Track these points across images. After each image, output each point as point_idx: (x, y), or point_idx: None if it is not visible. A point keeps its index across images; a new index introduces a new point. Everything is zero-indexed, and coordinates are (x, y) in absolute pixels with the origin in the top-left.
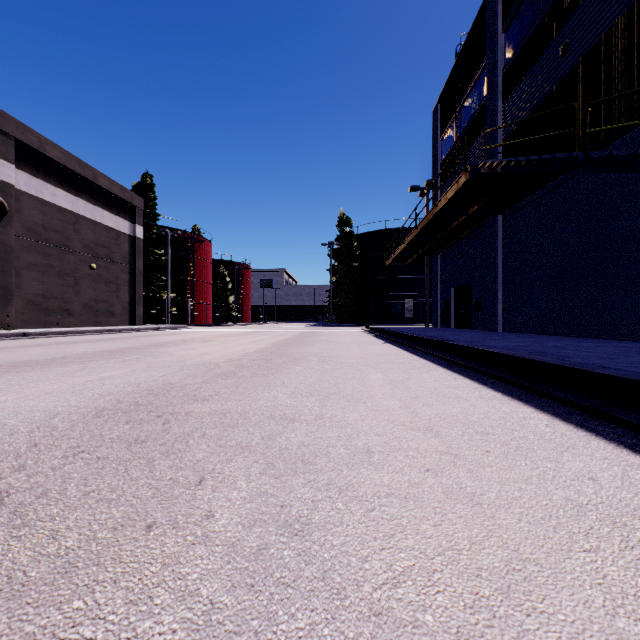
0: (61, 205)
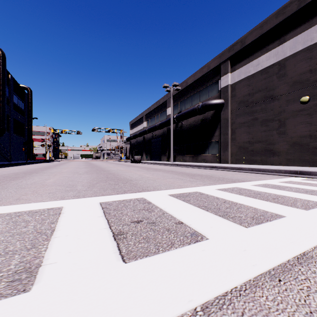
0: (264, 67)
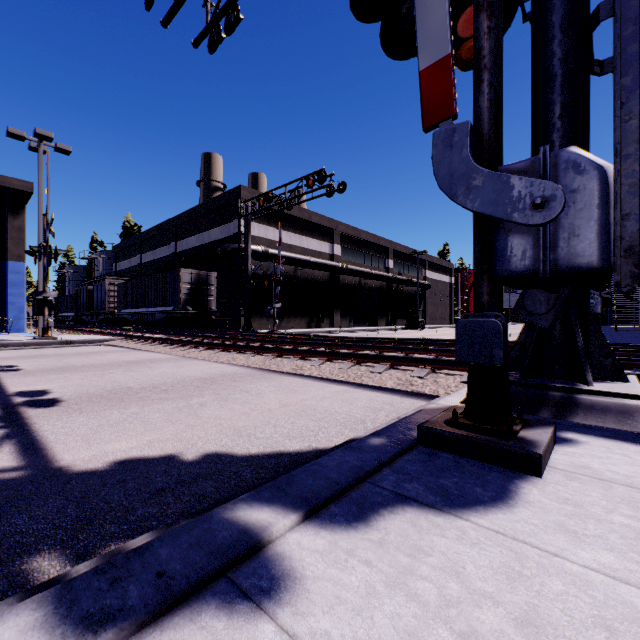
0: (434, 278)
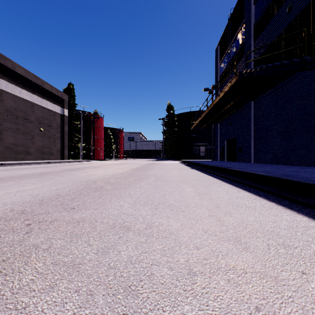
0: (24, 98)
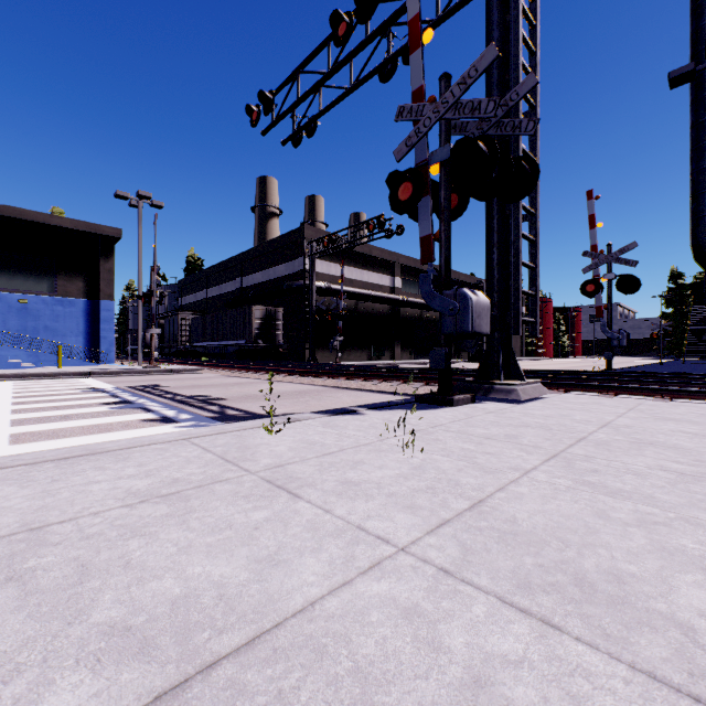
0: None
